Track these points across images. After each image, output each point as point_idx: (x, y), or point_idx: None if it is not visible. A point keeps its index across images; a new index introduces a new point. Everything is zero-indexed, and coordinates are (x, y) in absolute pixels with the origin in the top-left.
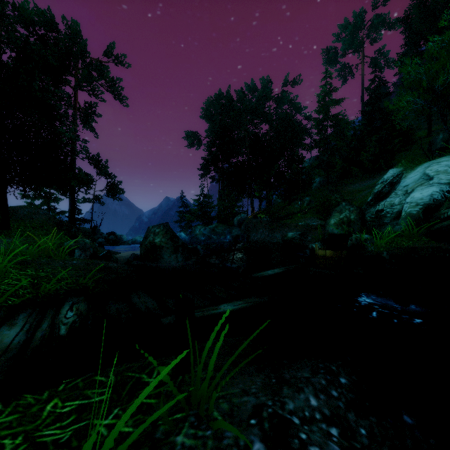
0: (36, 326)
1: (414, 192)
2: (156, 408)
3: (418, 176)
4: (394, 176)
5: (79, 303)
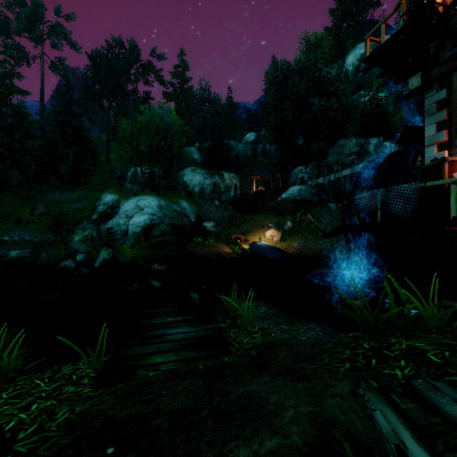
0: (173, 327)
1: (134, 217)
2: (225, 317)
3: (133, 206)
4: (114, 201)
5: (154, 319)
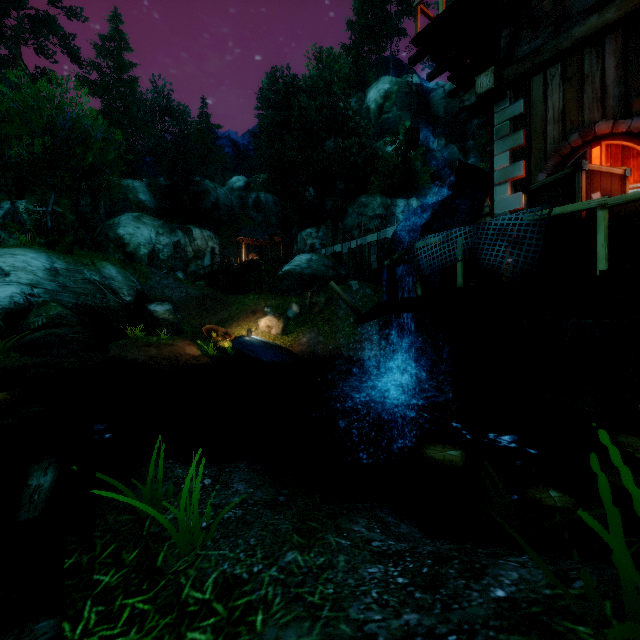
0: None
1: None
2: (126, 541)
3: None
4: None
5: None
